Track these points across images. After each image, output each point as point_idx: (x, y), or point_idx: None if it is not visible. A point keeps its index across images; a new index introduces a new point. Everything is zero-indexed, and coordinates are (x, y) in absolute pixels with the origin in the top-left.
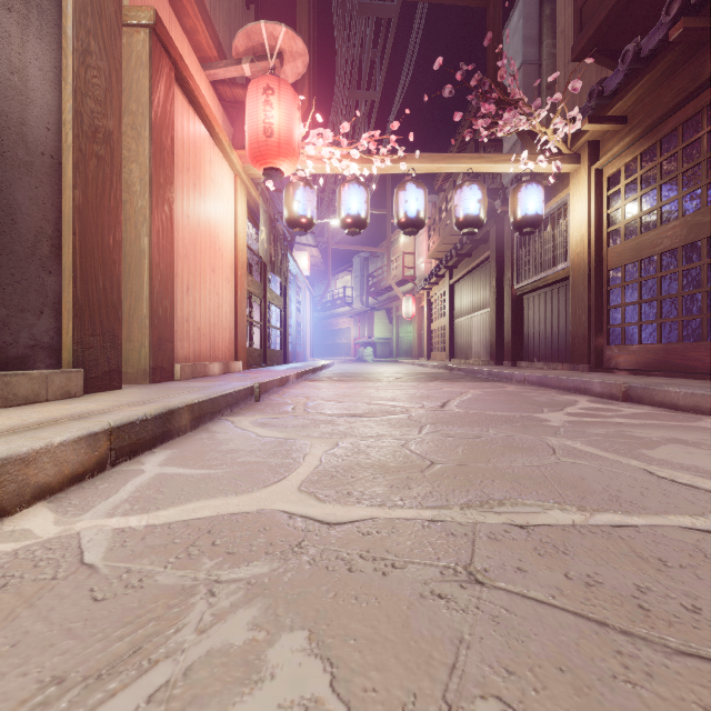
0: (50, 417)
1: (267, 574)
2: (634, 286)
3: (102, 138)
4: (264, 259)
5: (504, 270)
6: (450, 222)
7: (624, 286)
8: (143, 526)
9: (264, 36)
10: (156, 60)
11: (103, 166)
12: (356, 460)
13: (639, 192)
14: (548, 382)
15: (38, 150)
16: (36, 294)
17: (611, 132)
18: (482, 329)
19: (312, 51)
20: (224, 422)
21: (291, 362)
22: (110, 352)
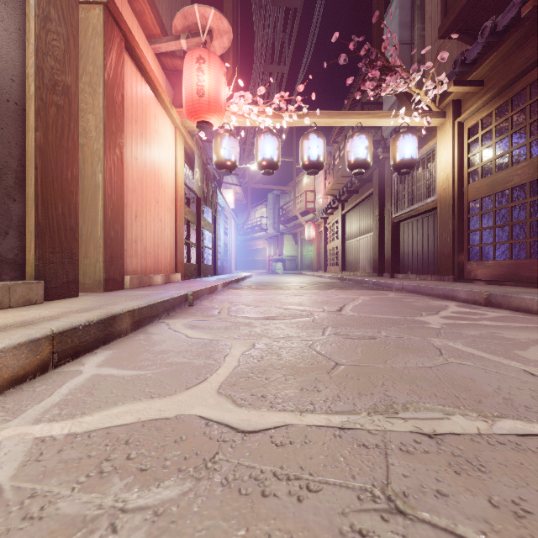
0: (2, 323)
1: (176, 500)
2: (490, 214)
3: (61, 90)
4: (198, 194)
5: (385, 203)
6: (342, 167)
7: (482, 214)
8: (65, 434)
9: (197, 16)
10: (108, 31)
11: (62, 113)
12: (269, 361)
13: (494, 140)
14: (421, 290)
15: (3, 97)
16: (1, 218)
17: (471, 93)
18: (367, 248)
19: (236, 32)
20: (161, 324)
21: (220, 274)
22: (68, 267)
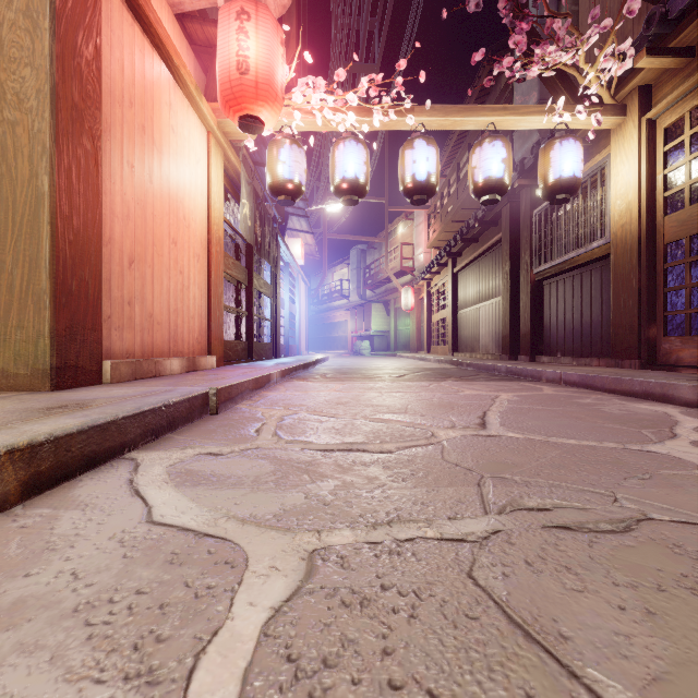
0: None
1: None
2: None
3: None
4: (248, 238)
5: (520, 253)
6: (453, 207)
7: (690, 261)
8: None
9: None
10: None
11: None
12: (355, 696)
13: None
14: (597, 383)
15: None
16: None
17: (670, 72)
18: (491, 320)
19: None
20: (121, 468)
21: (283, 356)
22: None
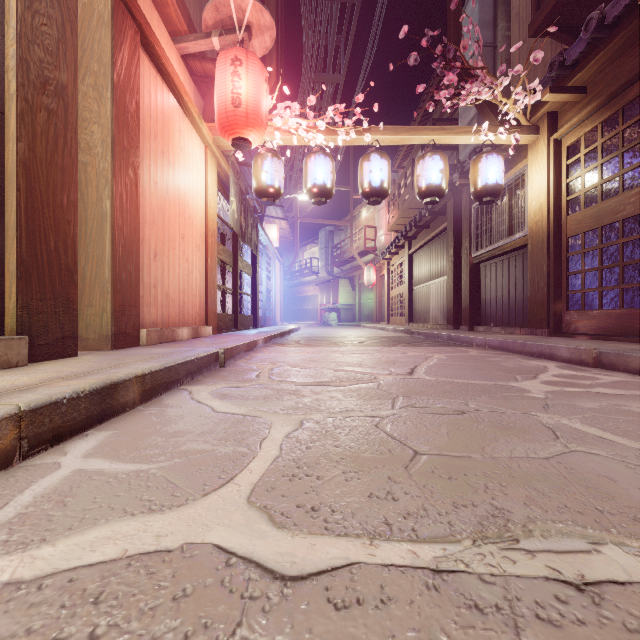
0: None
1: None
2: (595, 252)
3: (54, 91)
4: (235, 229)
5: (462, 240)
6: (409, 197)
7: (584, 252)
8: (3, 582)
9: (232, 8)
10: (118, 20)
11: (55, 120)
12: (323, 448)
13: (600, 160)
14: (510, 347)
15: None
16: None
17: (570, 103)
18: (440, 295)
19: (280, 30)
20: (182, 393)
21: (261, 326)
22: (63, 318)
